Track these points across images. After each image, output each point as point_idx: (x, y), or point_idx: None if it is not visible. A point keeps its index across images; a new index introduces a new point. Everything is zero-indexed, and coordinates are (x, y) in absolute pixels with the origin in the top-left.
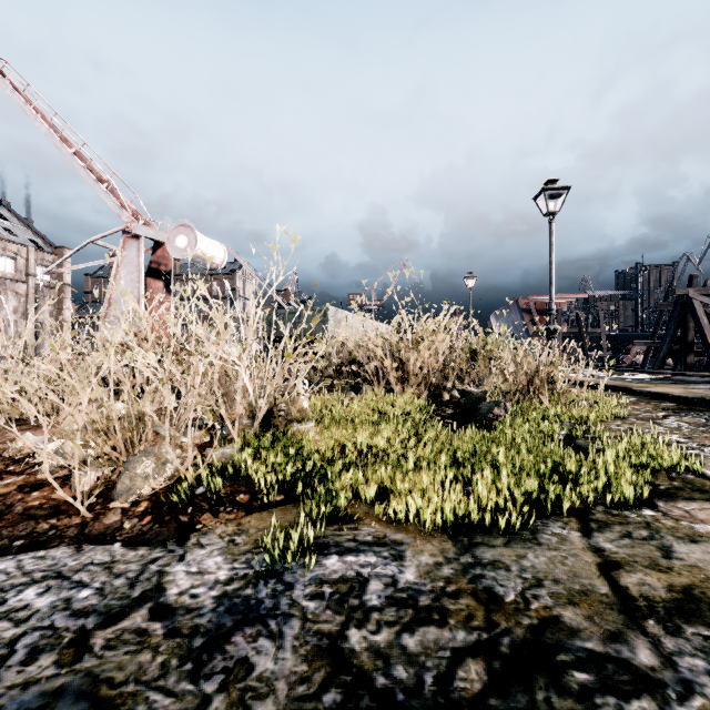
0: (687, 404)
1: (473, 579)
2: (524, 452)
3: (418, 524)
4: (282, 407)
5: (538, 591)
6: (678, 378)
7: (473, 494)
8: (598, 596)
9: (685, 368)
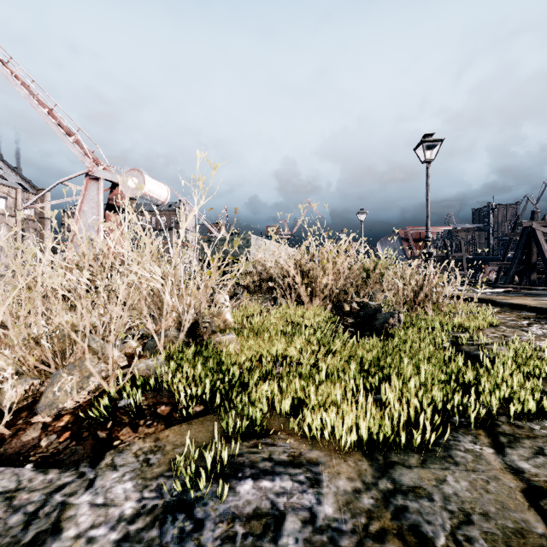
0: (542, 313)
1: (396, 513)
2: (424, 361)
3: (332, 438)
4: (207, 319)
5: (470, 531)
6: (527, 292)
7: (387, 410)
8: (537, 538)
9: (529, 284)
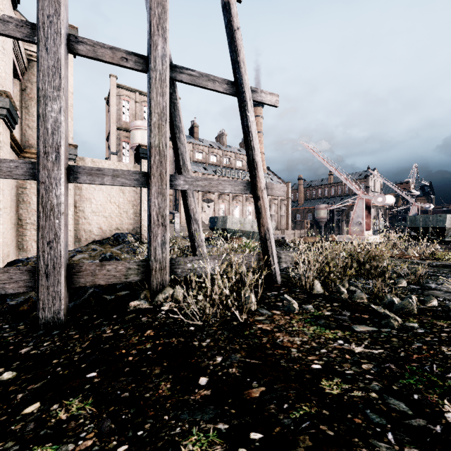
0: None
1: None
2: None
3: None
4: (433, 251)
5: None
6: None
7: None
8: None
9: None
